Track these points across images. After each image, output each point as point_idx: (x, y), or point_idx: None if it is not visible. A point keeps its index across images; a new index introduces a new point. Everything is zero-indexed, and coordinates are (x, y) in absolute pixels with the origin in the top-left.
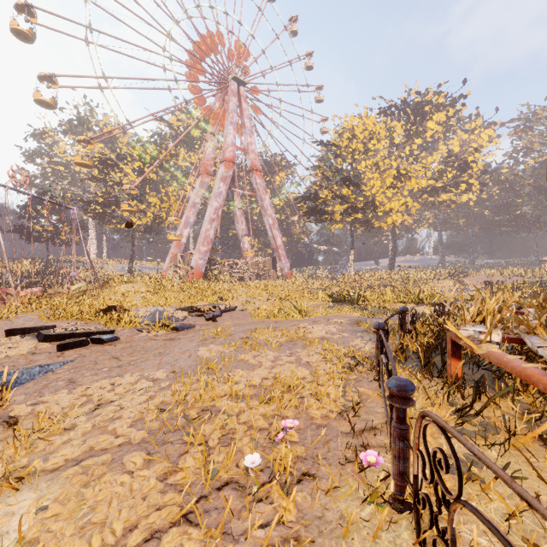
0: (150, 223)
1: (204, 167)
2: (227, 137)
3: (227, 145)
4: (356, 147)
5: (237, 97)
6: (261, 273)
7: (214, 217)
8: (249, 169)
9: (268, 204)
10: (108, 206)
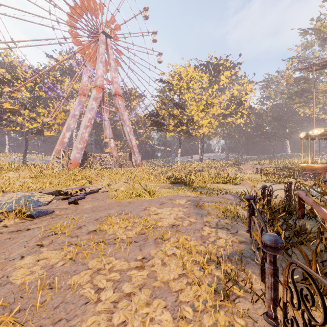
0: (40, 127)
1: (82, 91)
2: (98, 70)
3: (98, 76)
4: (182, 85)
5: (105, 45)
6: (121, 163)
7: (88, 124)
8: (114, 94)
9: (127, 118)
10: (4, 113)
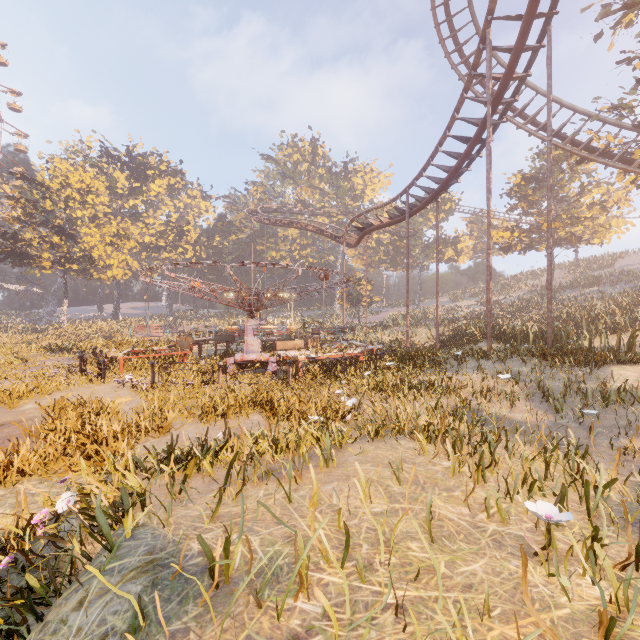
0: None
1: None
2: None
3: None
4: (72, 195)
5: None
6: None
7: None
8: None
9: None
10: None
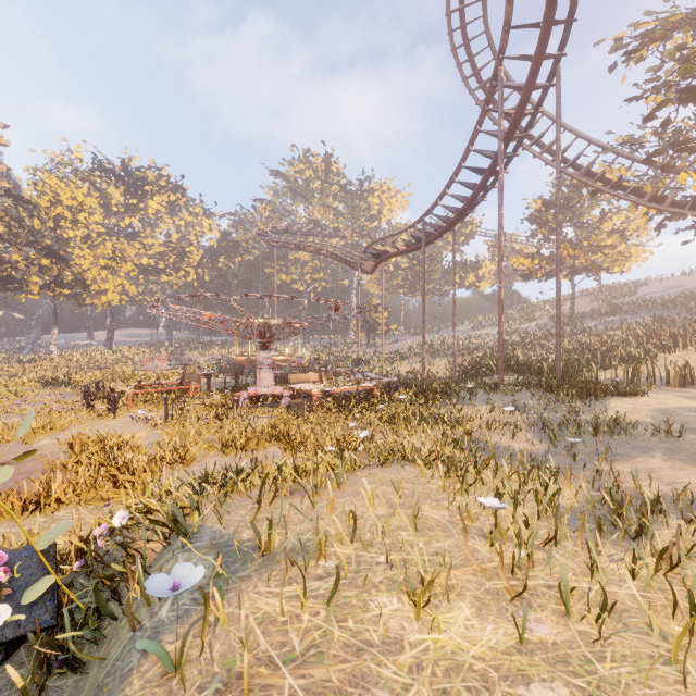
0: None
1: None
2: None
3: None
4: (62, 213)
5: None
6: None
7: None
8: None
9: None
10: None
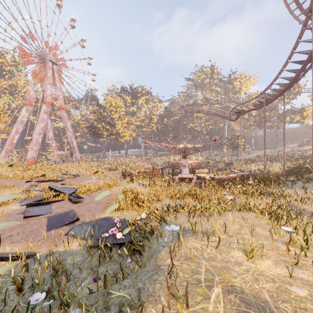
0: None
1: (29, 101)
2: (47, 90)
3: (47, 95)
4: (112, 109)
5: (52, 70)
6: (64, 159)
7: (41, 132)
8: (59, 108)
9: (69, 126)
10: None
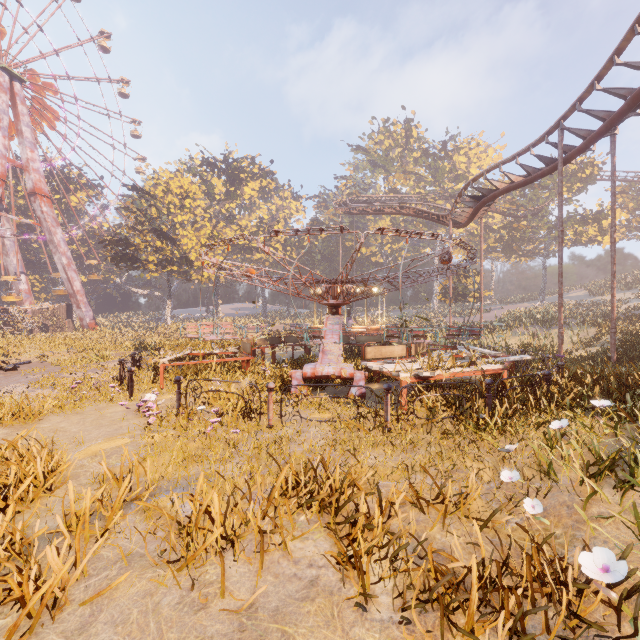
0: None
1: None
2: None
3: None
4: (173, 201)
5: (9, 95)
6: (49, 323)
7: None
8: (31, 192)
9: (61, 240)
10: None
